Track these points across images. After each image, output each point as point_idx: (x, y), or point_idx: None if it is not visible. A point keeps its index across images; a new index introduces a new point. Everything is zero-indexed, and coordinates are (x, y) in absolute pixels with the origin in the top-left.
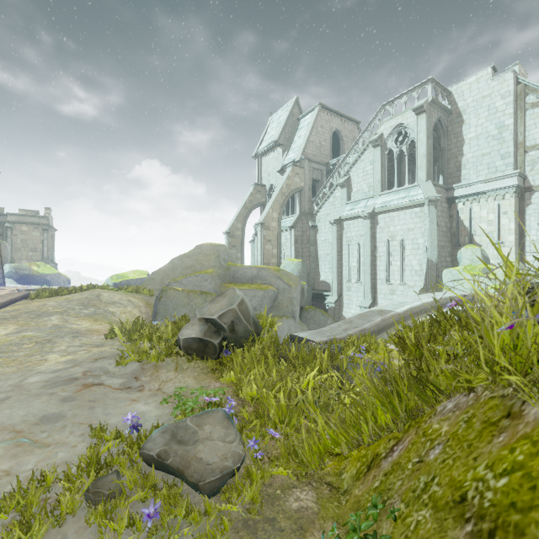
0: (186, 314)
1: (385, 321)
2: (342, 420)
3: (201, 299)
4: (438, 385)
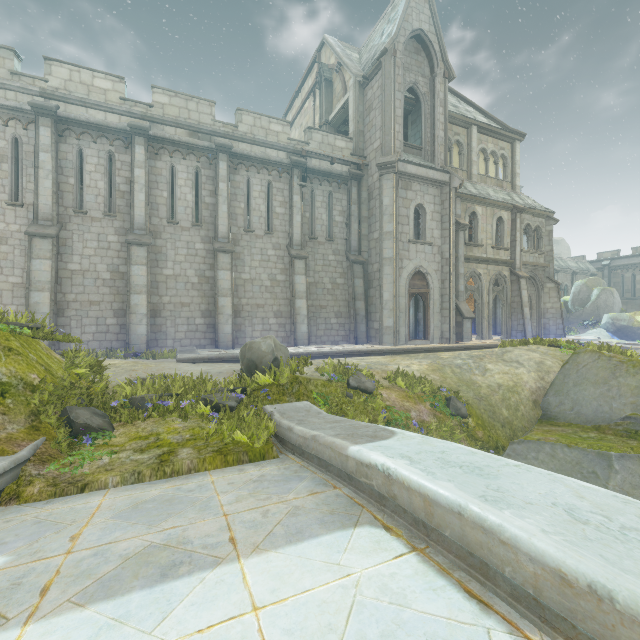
0: (592, 398)
1: (316, 443)
2: (93, 363)
3: (639, 379)
4: (66, 354)
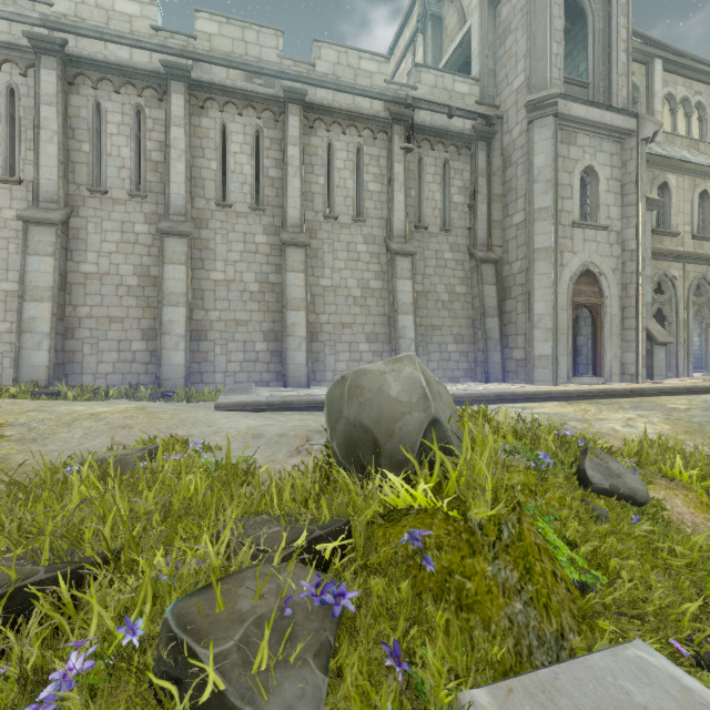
0: None
1: None
2: None
3: None
4: None
